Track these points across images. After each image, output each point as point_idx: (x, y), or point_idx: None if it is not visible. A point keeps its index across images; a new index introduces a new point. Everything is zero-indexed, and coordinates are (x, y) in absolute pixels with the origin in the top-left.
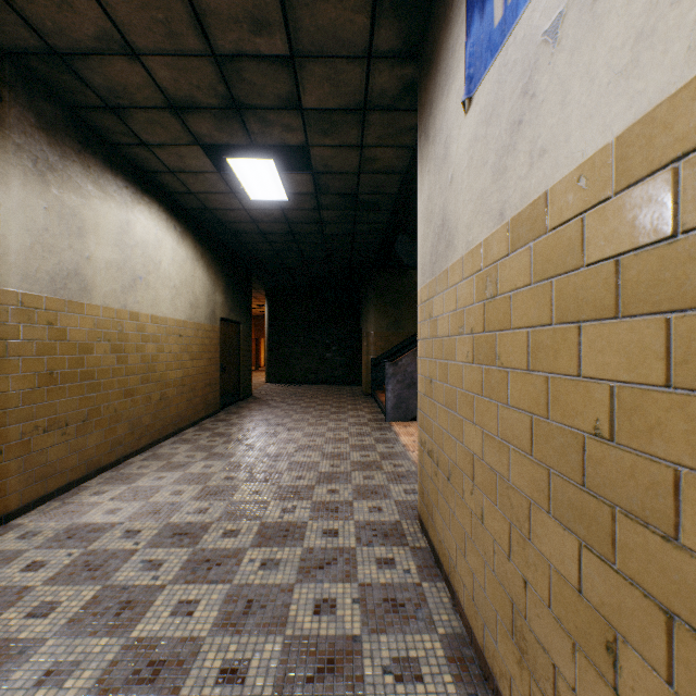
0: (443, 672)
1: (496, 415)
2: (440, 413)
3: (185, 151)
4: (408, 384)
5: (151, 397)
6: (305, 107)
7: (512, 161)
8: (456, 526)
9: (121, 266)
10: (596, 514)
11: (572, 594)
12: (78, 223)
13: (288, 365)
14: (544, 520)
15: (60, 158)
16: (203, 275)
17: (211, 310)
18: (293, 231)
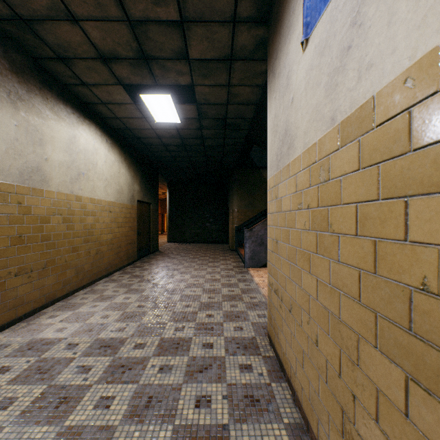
0: None
1: (328, 268)
2: (284, 265)
3: (112, 89)
4: (259, 243)
5: (90, 252)
6: (191, 57)
7: (342, 78)
8: (295, 345)
9: (69, 165)
10: (423, 355)
11: (399, 416)
12: (39, 136)
13: (182, 231)
14: (371, 352)
15: (26, 92)
16: (126, 172)
17: (131, 195)
18: (184, 143)
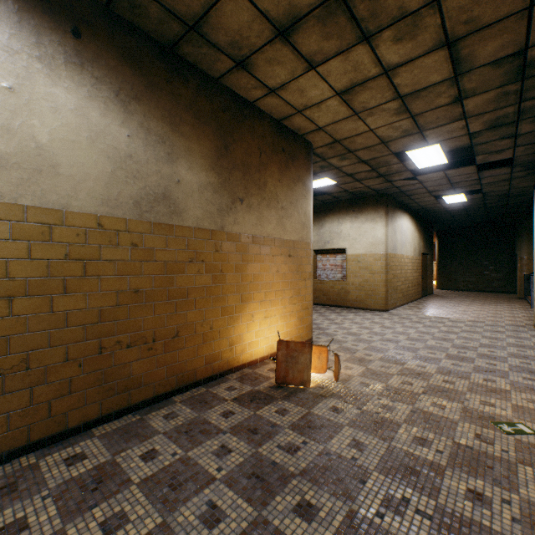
0: (527, 335)
1: None
2: None
3: (425, 198)
4: None
5: (405, 286)
6: (481, 183)
7: None
8: None
9: (400, 240)
10: None
11: None
12: (395, 230)
13: (452, 279)
14: None
15: (393, 214)
16: (416, 235)
17: (418, 250)
18: (465, 208)
